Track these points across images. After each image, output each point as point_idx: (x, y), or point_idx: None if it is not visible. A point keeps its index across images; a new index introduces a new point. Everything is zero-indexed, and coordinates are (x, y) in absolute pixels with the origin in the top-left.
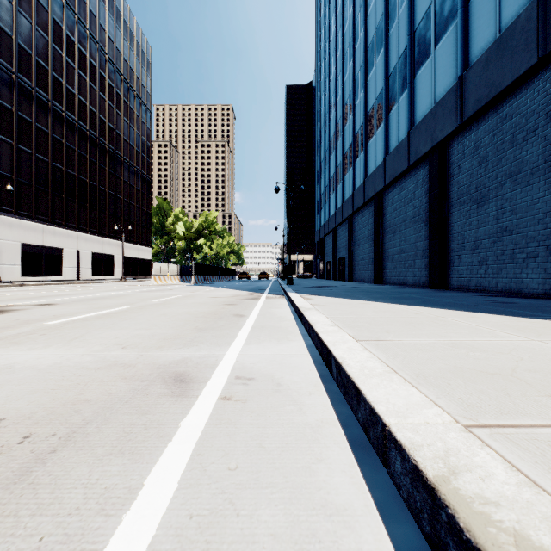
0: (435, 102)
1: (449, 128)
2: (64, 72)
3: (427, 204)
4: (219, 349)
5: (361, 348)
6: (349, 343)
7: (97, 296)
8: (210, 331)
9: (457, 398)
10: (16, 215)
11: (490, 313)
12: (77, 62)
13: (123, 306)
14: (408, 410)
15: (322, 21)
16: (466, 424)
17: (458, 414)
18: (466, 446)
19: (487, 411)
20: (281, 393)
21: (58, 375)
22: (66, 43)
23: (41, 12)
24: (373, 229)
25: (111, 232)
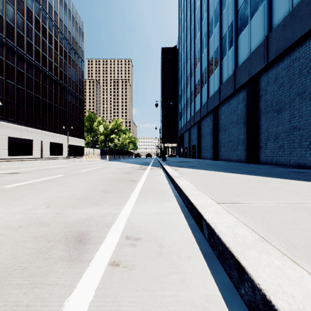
0: (250, 52)
1: (260, 67)
2: (33, 38)
3: (245, 113)
4: (117, 208)
5: (224, 211)
6: (214, 207)
7: (48, 168)
8: (112, 193)
9: None
10: (5, 120)
11: (297, 180)
12: (41, 32)
13: (61, 174)
14: None
15: (182, 9)
16: None
17: None
18: None
19: None
20: (164, 257)
21: None
22: (35, 21)
23: (20, 3)
24: (212, 128)
25: (61, 130)
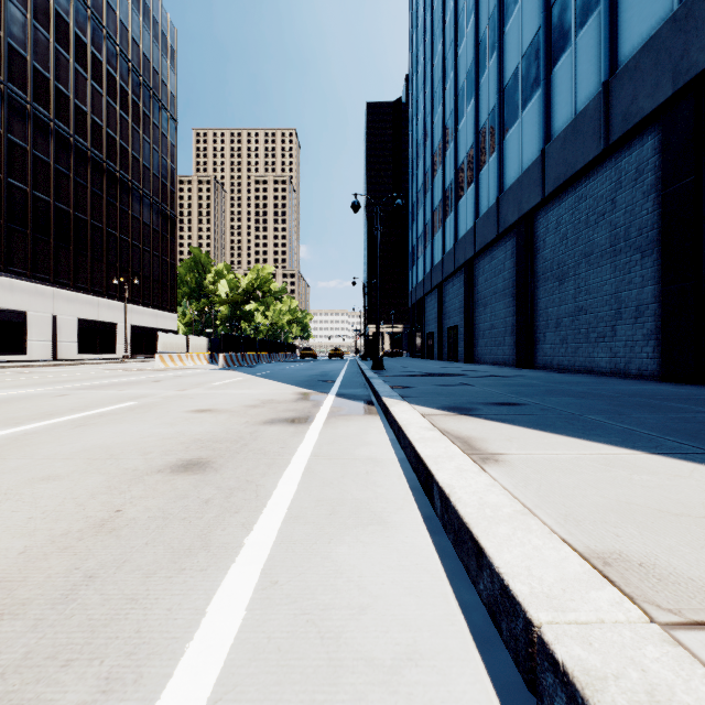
0: None
1: None
2: (29, 43)
3: (650, 215)
4: None
5: None
6: None
7: None
8: None
9: None
10: None
11: None
12: (52, 31)
13: None
14: None
15: None
16: None
17: None
18: None
19: None
20: None
21: None
22: None
23: None
24: (513, 277)
25: (112, 289)
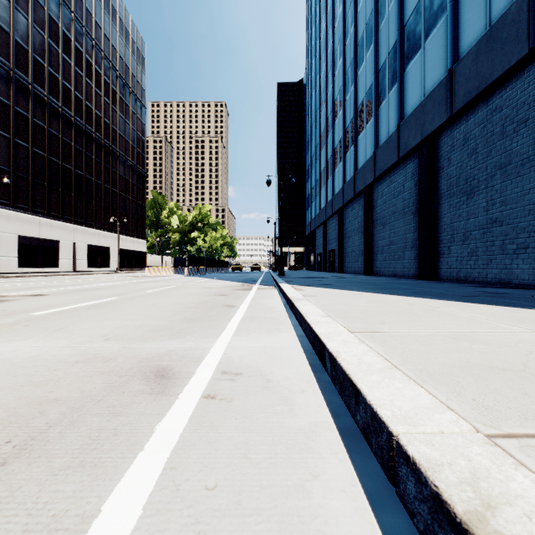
0: (424, 95)
1: (439, 121)
2: (60, 68)
3: (416, 196)
4: (207, 340)
5: (356, 340)
6: (344, 335)
7: (90, 287)
8: (199, 322)
9: (470, 399)
10: (13, 208)
11: (484, 304)
12: (73, 58)
13: (114, 297)
14: (417, 415)
15: (313, 19)
16: (487, 432)
17: (476, 420)
18: (496, 465)
19: (509, 416)
20: (271, 391)
21: (31, 370)
22: (63, 40)
23: (38, 9)
24: (363, 221)
25: (107, 224)
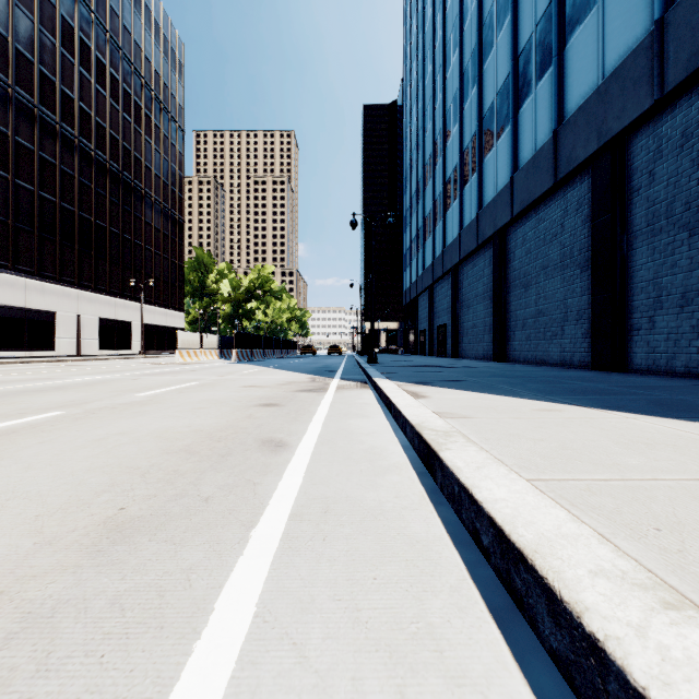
0: (604, 75)
1: (635, 111)
2: (57, 68)
3: (586, 239)
4: None
5: None
6: None
7: (54, 384)
8: (133, 554)
9: None
10: None
11: None
12: (76, 55)
13: (52, 412)
14: None
15: (413, 7)
16: None
17: None
18: None
19: None
20: None
21: None
22: (61, 28)
23: None
24: (491, 283)
25: (127, 290)
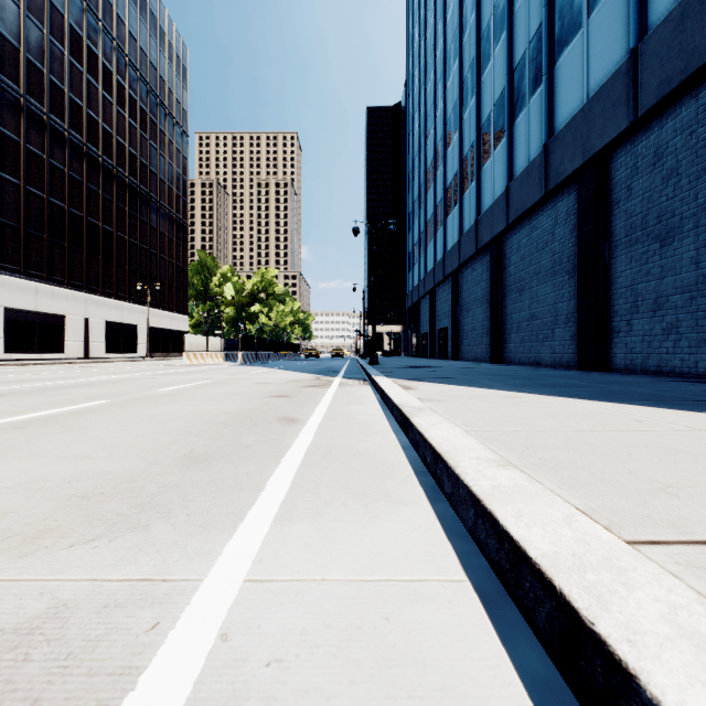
0: (588, 95)
1: (614, 131)
2: (66, 77)
3: (574, 247)
4: (199, 545)
5: None
6: (645, 582)
7: (82, 382)
8: (211, 467)
9: None
10: None
11: None
12: (85, 64)
13: (98, 401)
14: None
15: (415, 13)
16: None
17: None
18: None
19: None
20: None
21: None
22: (70, 37)
23: None
24: (488, 287)
25: (133, 294)
